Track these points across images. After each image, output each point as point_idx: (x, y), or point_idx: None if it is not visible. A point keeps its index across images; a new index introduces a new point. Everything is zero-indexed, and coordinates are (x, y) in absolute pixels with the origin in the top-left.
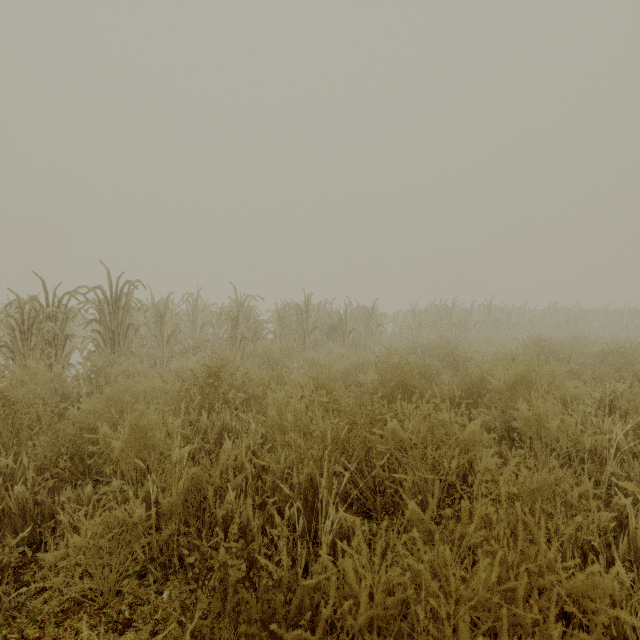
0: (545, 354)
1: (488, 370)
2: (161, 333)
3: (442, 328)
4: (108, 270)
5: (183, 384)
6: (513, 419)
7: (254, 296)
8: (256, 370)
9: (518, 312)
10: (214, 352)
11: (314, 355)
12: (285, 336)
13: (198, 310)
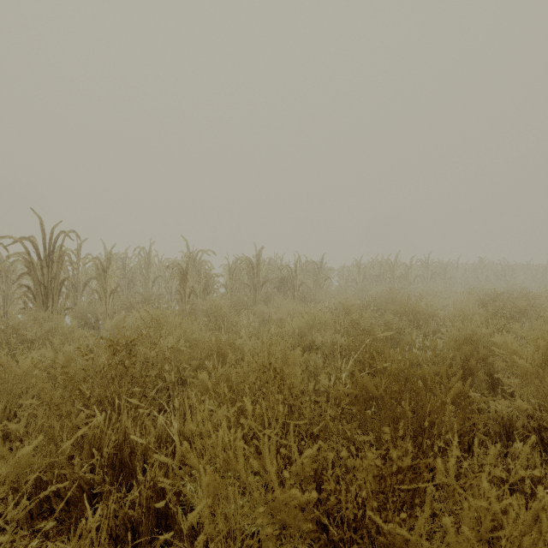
0: (510, 310)
1: (470, 333)
2: (104, 287)
3: (385, 281)
4: (41, 219)
5: (63, 371)
6: (547, 415)
7: (206, 250)
8: (196, 332)
9: (451, 267)
10: (146, 311)
11: (265, 310)
12: (236, 290)
13: (151, 264)
